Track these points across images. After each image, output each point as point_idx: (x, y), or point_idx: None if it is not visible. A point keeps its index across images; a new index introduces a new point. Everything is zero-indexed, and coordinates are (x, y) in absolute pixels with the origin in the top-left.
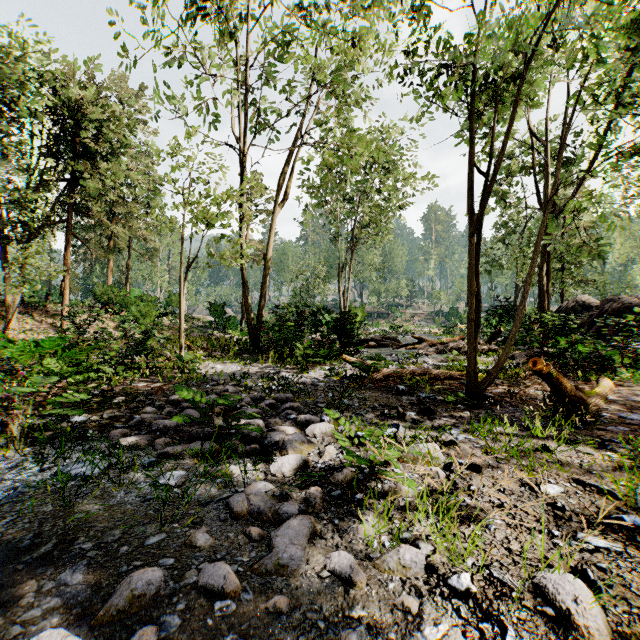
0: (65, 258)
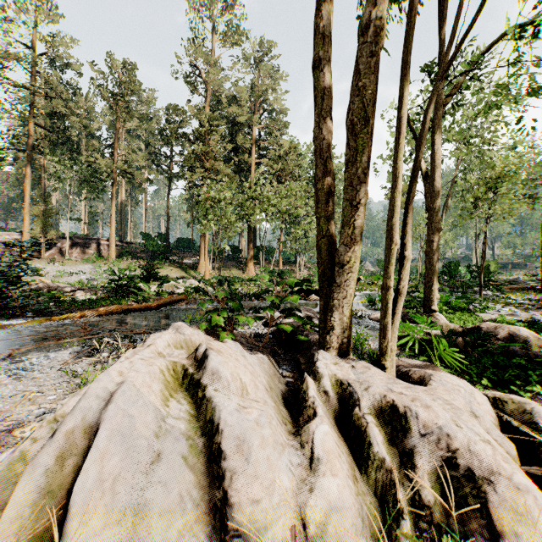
0: None
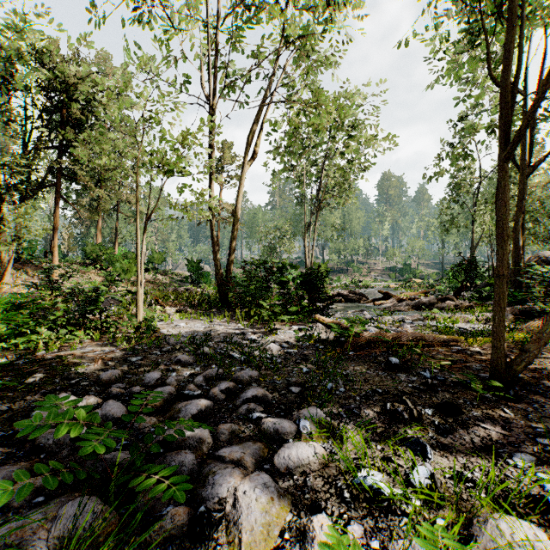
0: (54, 219)
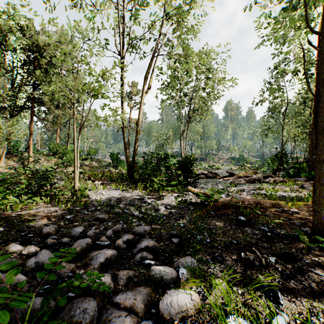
0: (30, 128)
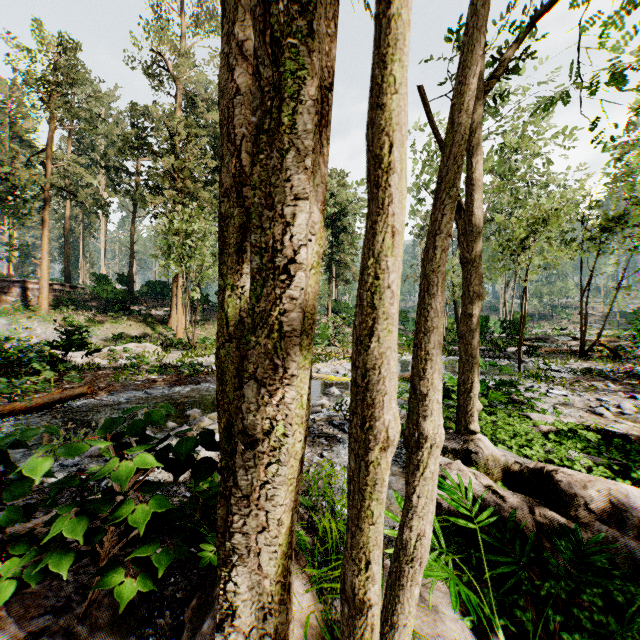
0: (329, 288)
